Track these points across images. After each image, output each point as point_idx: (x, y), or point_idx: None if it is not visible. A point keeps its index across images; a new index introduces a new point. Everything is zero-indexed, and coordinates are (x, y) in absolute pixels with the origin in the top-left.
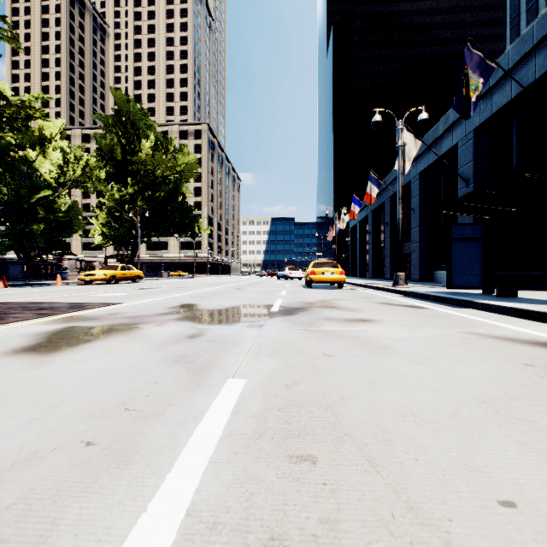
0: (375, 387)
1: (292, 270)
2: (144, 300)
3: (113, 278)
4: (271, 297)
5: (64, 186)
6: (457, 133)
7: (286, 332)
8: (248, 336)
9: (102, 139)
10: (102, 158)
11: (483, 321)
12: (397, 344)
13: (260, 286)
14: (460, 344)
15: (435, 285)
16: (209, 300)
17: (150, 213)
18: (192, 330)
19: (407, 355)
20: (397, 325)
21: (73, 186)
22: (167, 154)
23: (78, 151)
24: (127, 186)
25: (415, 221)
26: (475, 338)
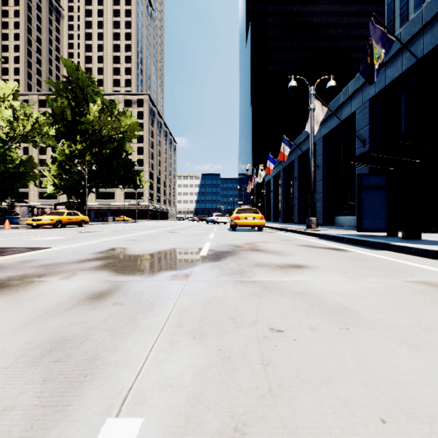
0: (399, 437)
1: (219, 216)
2: (76, 244)
3: (59, 222)
4: (200, 239)
5: (14, 140)
6: (355, 103)
7: (216, 285)
8: (169, 293)
9: (53, 102)
10: (54, 119)
11: (415, 266)
12: (355, 303)
13: (191, 230)
14: (428, 302)
15: (338, 228)
16: (141, 243)
17: (98, 167)
18: (103, 284)
19: (383, 328)
20: (335, 272)
21: (22, 140)
22: (112, 116)
23: (27, 109)
24: (77, 143)
25: (320, 176)
26: (433, 290)
